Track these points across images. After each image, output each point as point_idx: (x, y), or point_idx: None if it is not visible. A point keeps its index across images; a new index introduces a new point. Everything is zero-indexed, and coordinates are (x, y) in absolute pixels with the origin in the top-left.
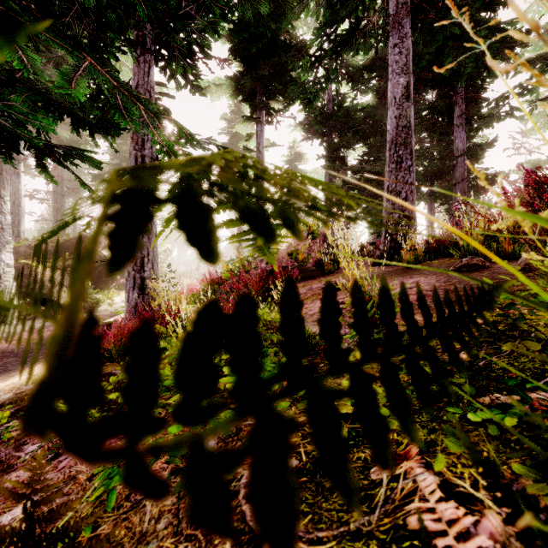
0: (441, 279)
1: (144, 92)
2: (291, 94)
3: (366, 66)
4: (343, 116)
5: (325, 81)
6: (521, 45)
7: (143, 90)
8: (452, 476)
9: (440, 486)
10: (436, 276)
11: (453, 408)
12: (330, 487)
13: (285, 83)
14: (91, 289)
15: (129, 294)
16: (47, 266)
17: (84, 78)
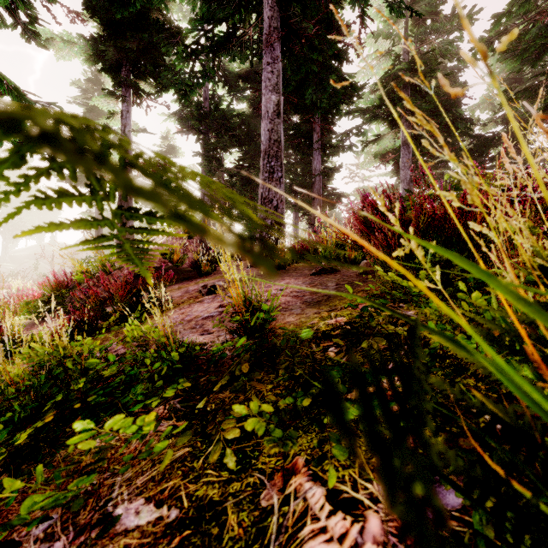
0: (306, 281)
1: None
2: (165, 80)
3: (242, 75)
4: (220, 118)
5: (202, 77)
6: (357, 96)
7: None
8: (336, 482)
9: (327, 498)
10: (302, 278)
11: None
12: (219, 533)
13: (157, 66)
14: None
15: None
16: None
17: None
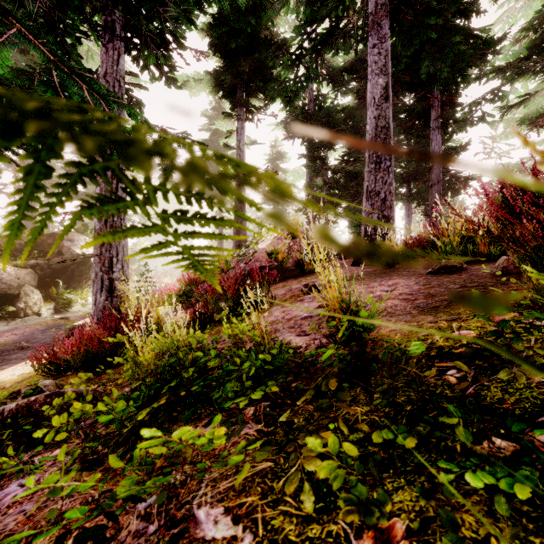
0: (420, 281)
1: (113, 81)
2: (272, 92)
3: (347, 68)
4: (324, 116)
5: (306, 80)
6: (493, 53)
7: (112, 79)
8: None
9: None
10: (415, 278)
11: (446, 464)
12: None
13: (266, 80)
14: (62, 289)
15: (96, 297)
16: (13, 265)
17: (7, 47)
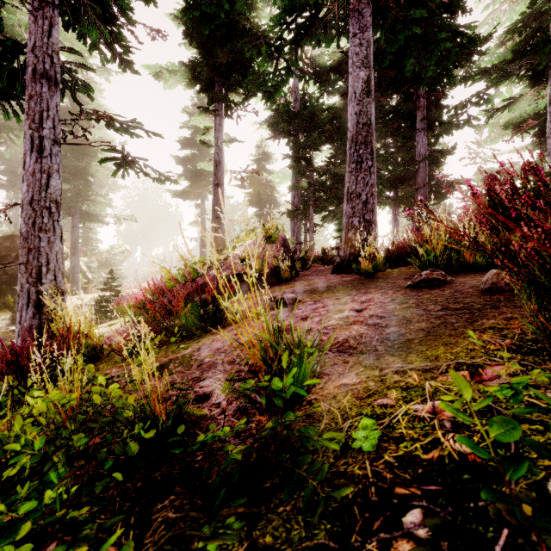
0: (397, 298)
1: (42, 55)
2: (250, 85)
3: (333, 67)
4: (309, 116)
5: (286, 74)
6: (478, 53)
7: (41, 53)
8: None
9: None
10: (392, 292)
11: None
12: None
13: (245, 74)
14: None
15: (22, 314)
16: None
17: None
